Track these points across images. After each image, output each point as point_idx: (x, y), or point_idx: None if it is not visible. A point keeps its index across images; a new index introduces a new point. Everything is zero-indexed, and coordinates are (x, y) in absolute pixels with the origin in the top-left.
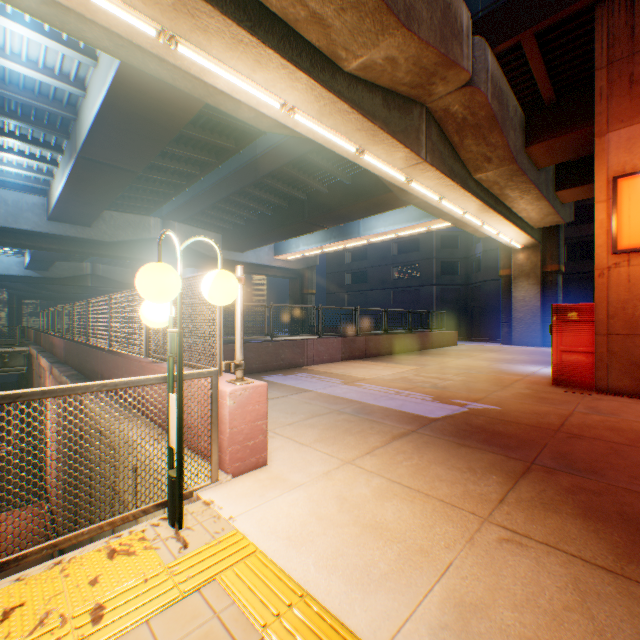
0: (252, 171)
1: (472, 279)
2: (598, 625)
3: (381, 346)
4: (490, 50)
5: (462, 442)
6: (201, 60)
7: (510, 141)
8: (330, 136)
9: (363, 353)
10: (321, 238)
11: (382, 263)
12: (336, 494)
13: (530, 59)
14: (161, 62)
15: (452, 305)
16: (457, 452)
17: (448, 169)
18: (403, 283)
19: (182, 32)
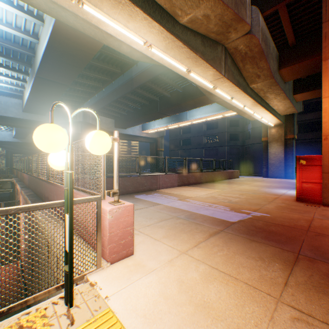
0: (130, 85)
1: (246, 143)
2: None
3: (199, 178)
4: (260, 14)
5: (252, 238)
6: (97, 14)
7: (271, 66)
8: (171, 61)
9: (189, 182)
10: (166, 121)
11: (198, 134)
12: (176, 278)
13: (283, 19)
14: (76, 18)
15: (235, 156)
16: (250, 245)
17: (236, 81)
18: (209, 145)
19: None
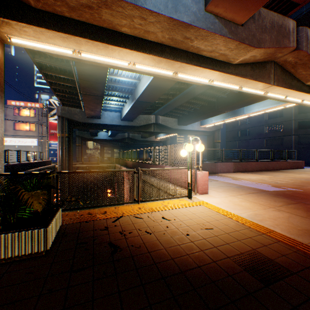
0: (192, 93)
1: None
2: (288, 219)
3: (253, 167)
4: (309, 28)
5: (276, 196)
6: (184, 76)
7: None
8: (227, 85)
9: (244, 170)
10: (223, 116)
11: (258, 124)
12: (228, 200)
13: None
14: None
15: (306, 146)
16: (272, 198)
17: (287, 85)
18: (271, 135)
19: (179, 71)
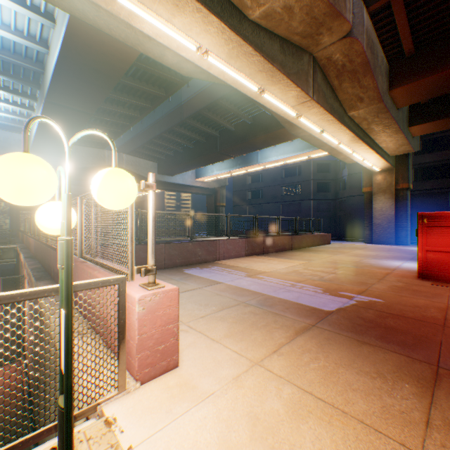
0: (178, 114)
1: (340, 195)
2: None
3: (275, 245)
4: (365, 9)
5: (361, 339)
6: (127, 3)
7: (379, 84)
8: (237, 76)
9: (261, 250)
10: (229, 165)
11: (273, 184)
12: (247, 410)
13: (397, 16)
14: (98, 12)
15: (325, 214)
16: (360, 351)
17: (329, 107)
18: (289, 198)
19: None
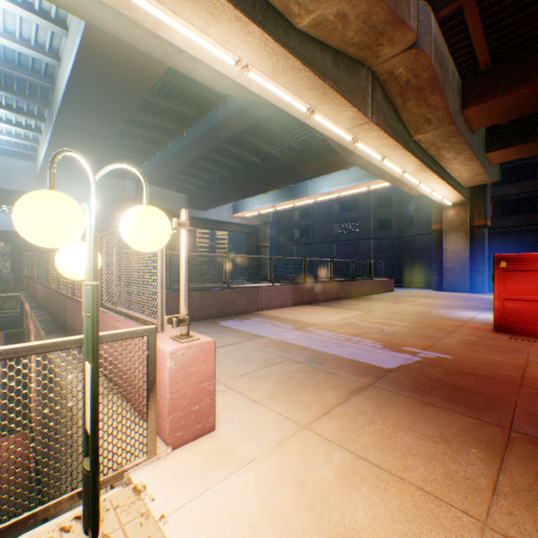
0: (213, 138)
1: (405, 233)
2: None
3: (327, 292)
4: (433, 15)
5: (425, 400)
6: (155, 11)
7: (449, 103)
8: (282, 95)
9: (311, 299)
10: (274, 198)
11: (326, 220)
12: (292, 477)
13: (470, 24)
14: (119, 20)
15: (387, 256)
16: (422, 413)
17: (391, 130)
18: (344, 237)
19: None
